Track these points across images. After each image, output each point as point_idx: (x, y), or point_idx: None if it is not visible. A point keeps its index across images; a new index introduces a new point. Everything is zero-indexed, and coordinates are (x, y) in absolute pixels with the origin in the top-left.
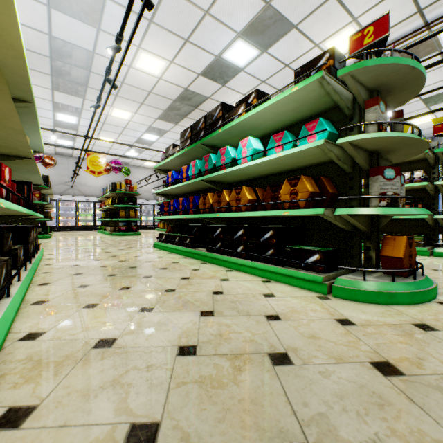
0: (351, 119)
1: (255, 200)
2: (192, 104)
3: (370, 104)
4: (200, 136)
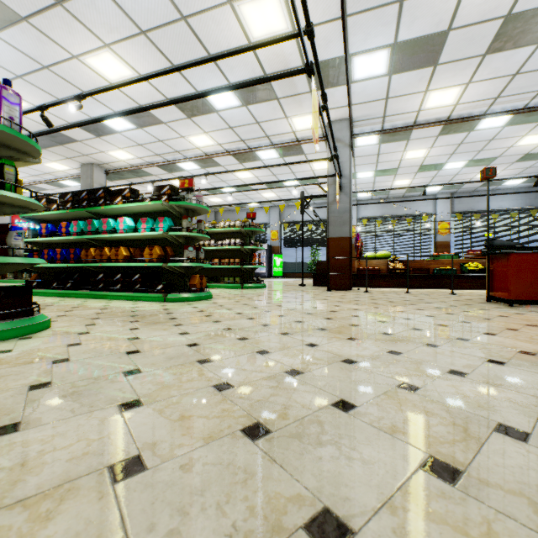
0: (181, 219)
1: (130, 256)
2: (56, 141)
3: (184, 218)
4: (83, 203)
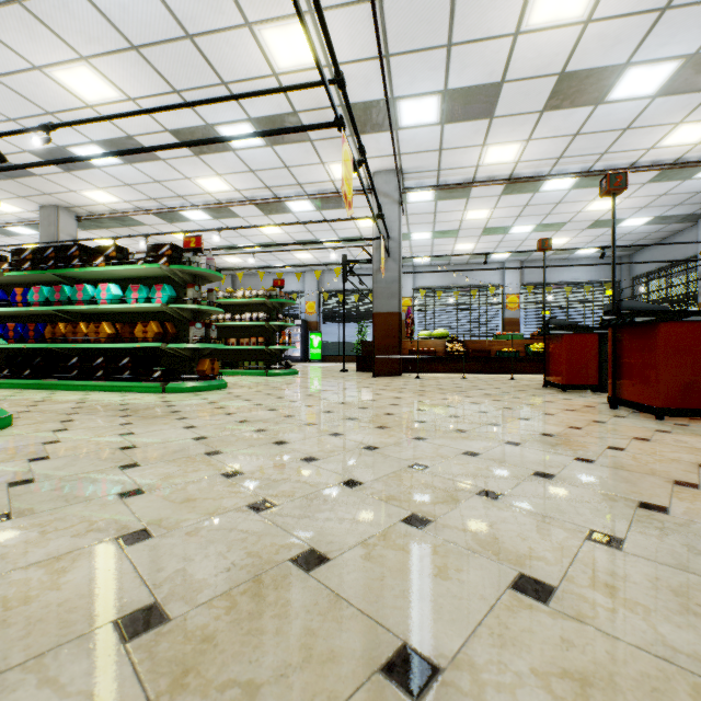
0: (186, 288)
1: (115, 333)
2: (3, 173)
3: (190, 287)
4: (49, 264)
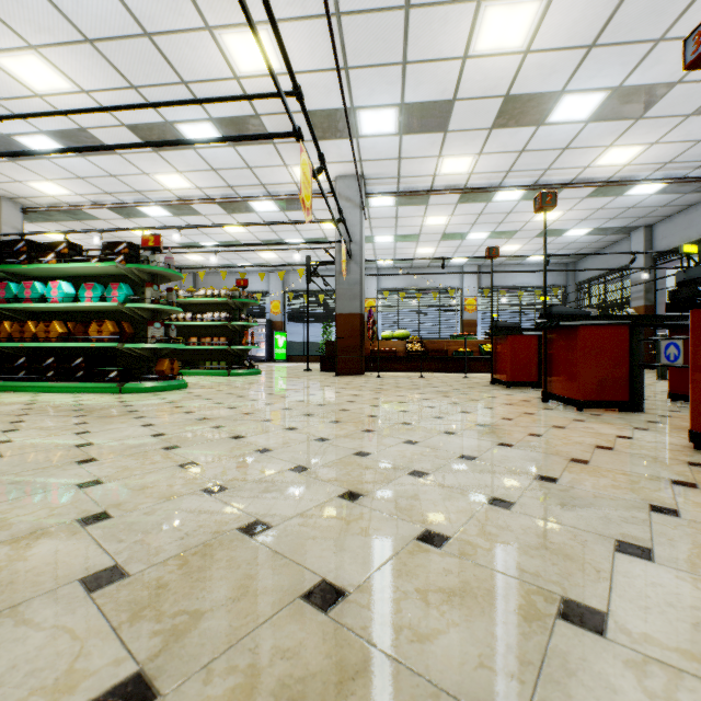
0: (144, 287)
1: (68, 333)
2: None
3: (148, 286)
4: None
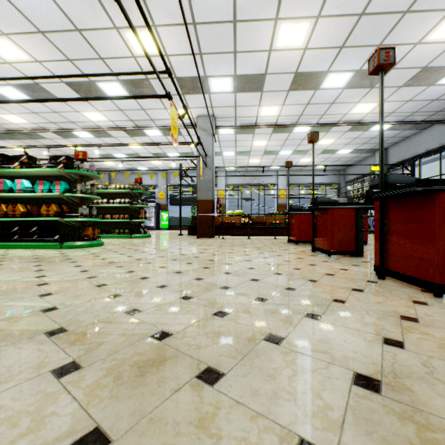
0: (76, 183)
1: (27, 211)
2: None
3: (79, 183)
4: None
